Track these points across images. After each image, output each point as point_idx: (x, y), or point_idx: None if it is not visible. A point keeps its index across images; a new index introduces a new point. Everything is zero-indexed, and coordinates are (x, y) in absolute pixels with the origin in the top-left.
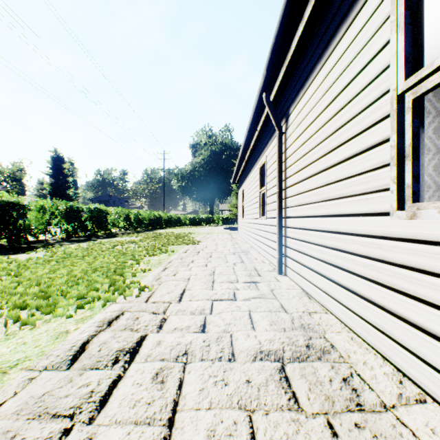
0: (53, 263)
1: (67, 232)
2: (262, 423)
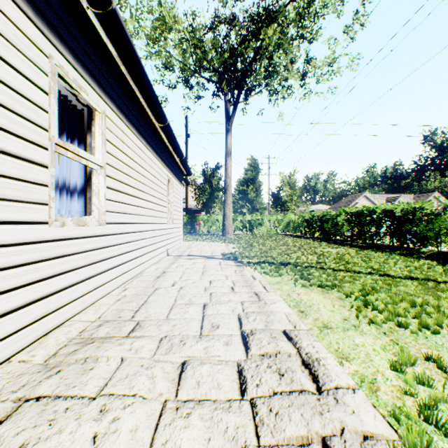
0: None
1: None
2: (164, 313)
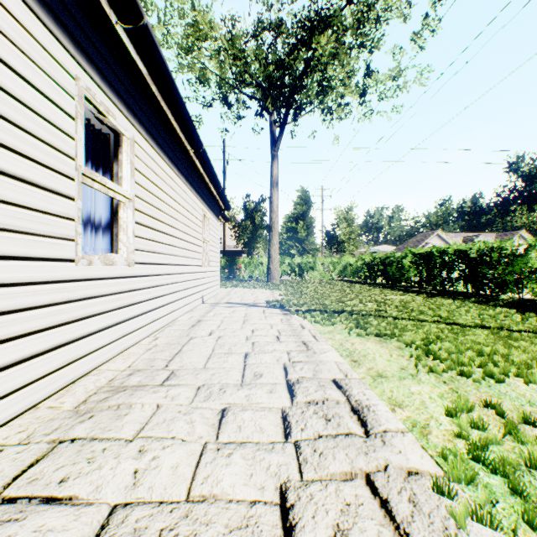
0: None
1: None
2: (201, 363)
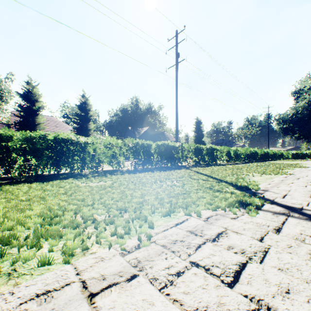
0: (245, 168)
1: (227, 160)
2: None
